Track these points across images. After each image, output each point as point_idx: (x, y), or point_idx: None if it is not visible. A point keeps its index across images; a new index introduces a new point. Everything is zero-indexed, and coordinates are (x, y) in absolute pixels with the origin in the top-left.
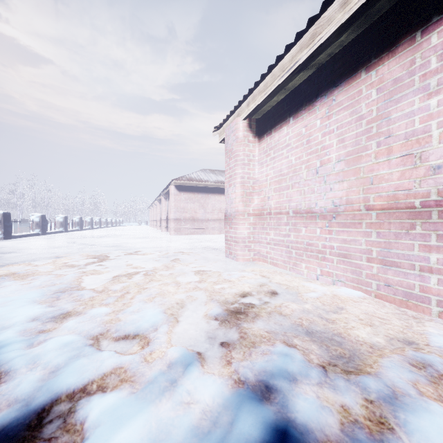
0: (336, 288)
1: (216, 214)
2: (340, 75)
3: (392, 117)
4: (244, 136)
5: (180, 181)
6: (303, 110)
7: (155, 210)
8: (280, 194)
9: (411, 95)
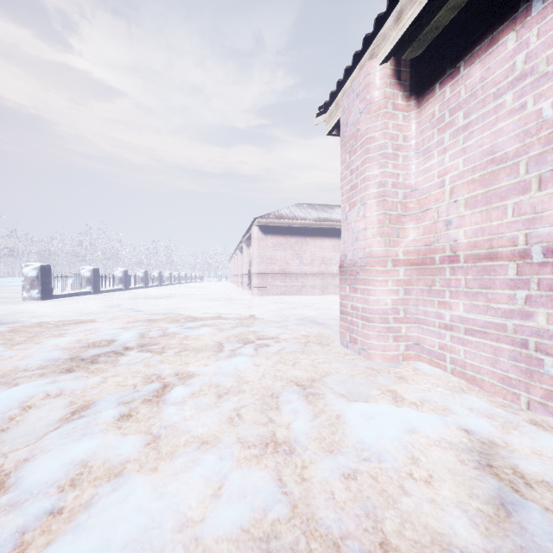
0: None
1: (317, 267)
2: None
3: None
4: (386, 97)
5: (265, 219)
6: None
7: (236, 261)
8: (491, 208)
9: None
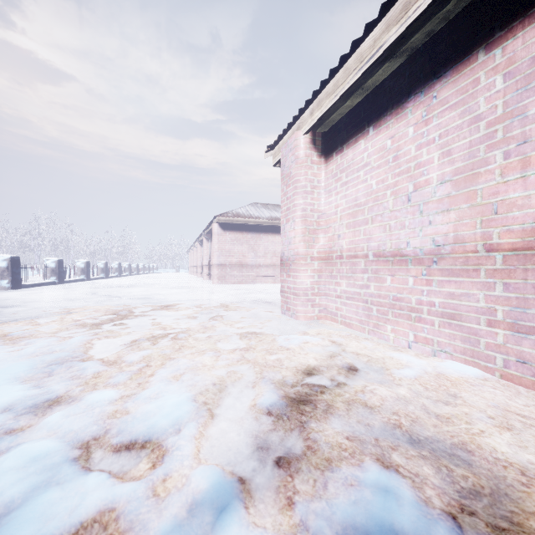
0: (438, 362)
1: (269, 259)
2: (445, 61)
3: (530, 113)
4: (306, 156)
5: (225, 217)
6: (388, 115)
7: (195, 253)
8: (355, 230)
9: None
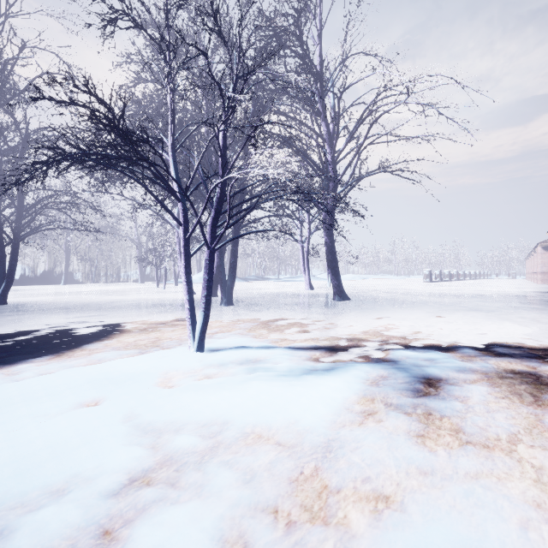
0: None
1: None
2: None
3: None
4: None
5: (546, 243)
6: None
7: (530, 262)
8: None
9: None
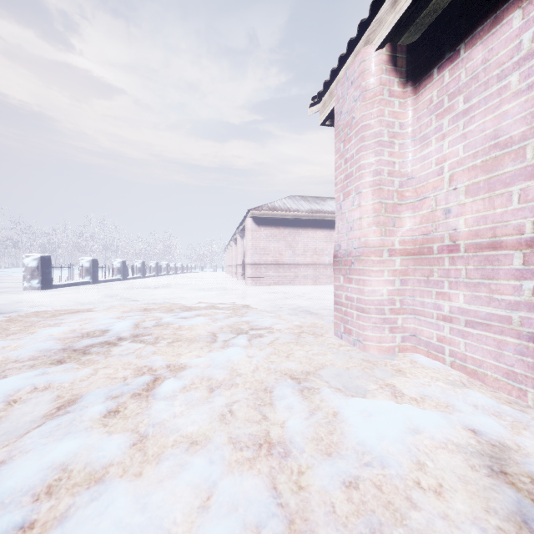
0: None
1: (309, 257)
2: None
3: None
4: (381, 83)
5: (259, 211)
6: None
7: (231, 252)
8: (494, 195)
9: None
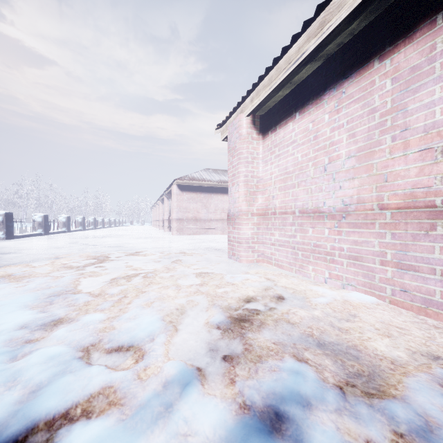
0: (346, 292)
1: (219, 214)
2: (351, 66)
3: (409, 108)
4: (248, 133)
5: (182, 180)
6: (310, 104)
7: (158, 210)
8: (285, 193)
9: (431, 84)
